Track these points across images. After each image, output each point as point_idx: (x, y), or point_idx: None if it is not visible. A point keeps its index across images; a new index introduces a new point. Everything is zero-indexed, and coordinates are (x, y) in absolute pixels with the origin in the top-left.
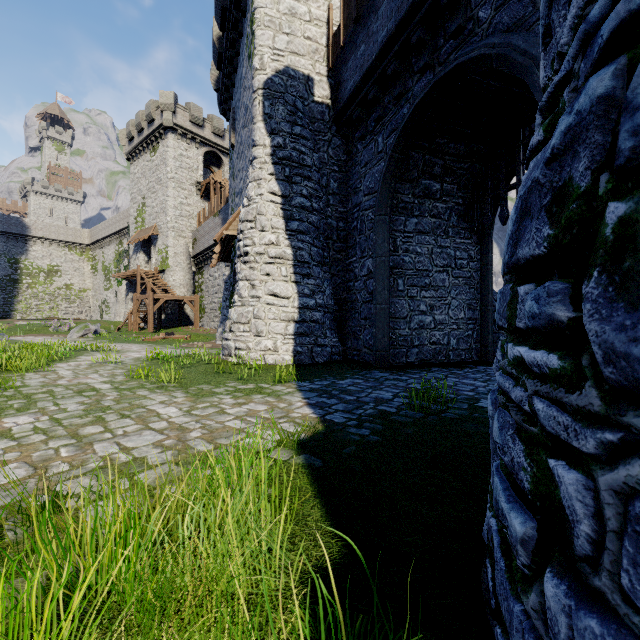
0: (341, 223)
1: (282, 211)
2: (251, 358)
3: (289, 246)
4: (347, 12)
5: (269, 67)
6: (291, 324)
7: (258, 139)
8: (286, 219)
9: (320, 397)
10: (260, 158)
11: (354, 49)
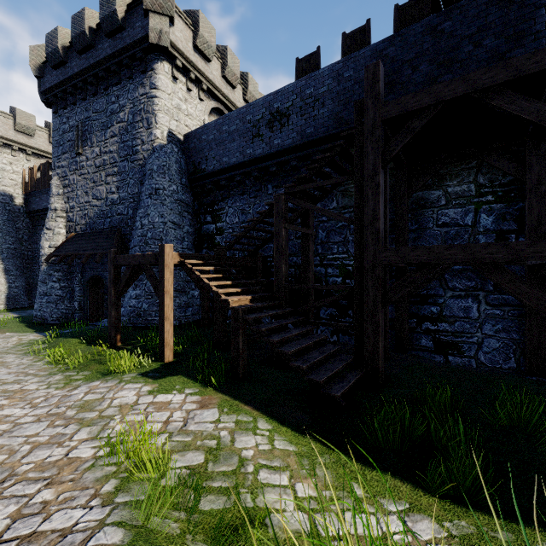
0: (30, 252)
1: None
2: None
3: (2, 264)
4: (32, 183)
5: None
6: (4, 294)
7: None
8: (1, 253)
9: (19, 313)
10: None
11: (35, 196)
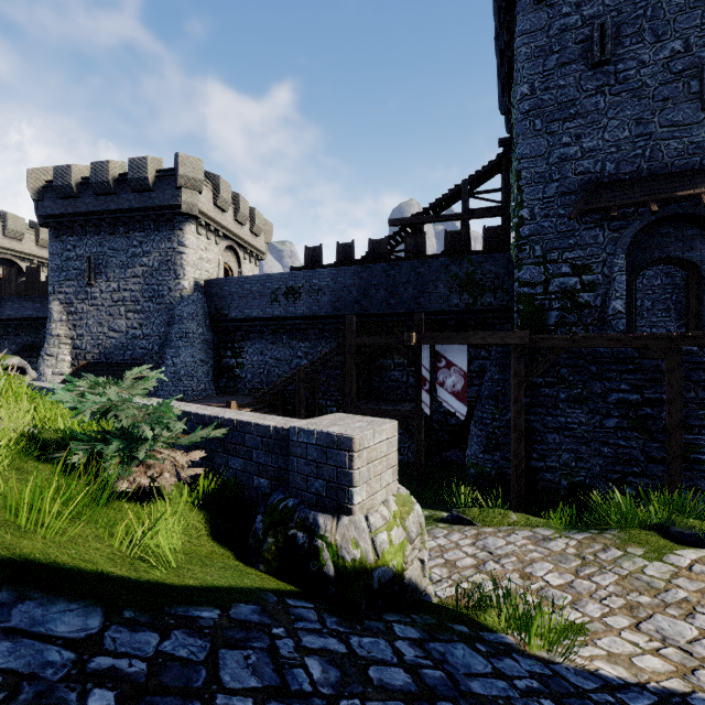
0: None
1: None
2: None
3: None
4: None
5: None
6: None
7: None
8: None
9: None
10: None
11: None
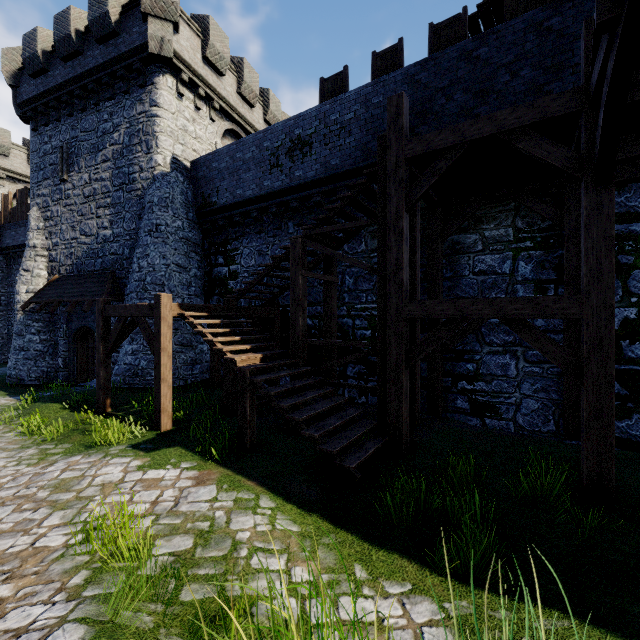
0: (4, 297)
1: None
2: None
3: None
4: (6, 213)
5: None
6: None
7: None
8: None
9: None
10: None
11: (10, 229)
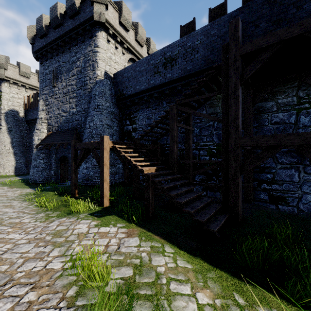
0: (27, 143)
1: (11, 142)
2: (2, 174)
3: (13, 150)
4: (28, 104)
5: (6, 109)
6: (13, 166)
7: (3, 125)
8: (12, 144)
9: (21, 177)
10: (3, 129)
11: (30, 111)
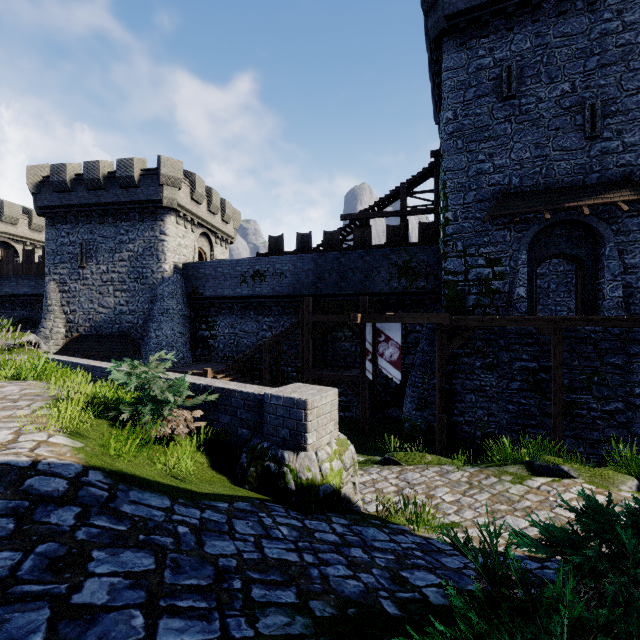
0: None
1: None
2: None
3: None
4: None
5: None
6: None
7: None
8: None
9: None
10: None
11: None
